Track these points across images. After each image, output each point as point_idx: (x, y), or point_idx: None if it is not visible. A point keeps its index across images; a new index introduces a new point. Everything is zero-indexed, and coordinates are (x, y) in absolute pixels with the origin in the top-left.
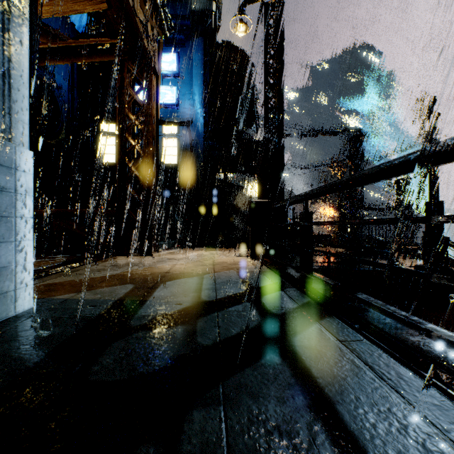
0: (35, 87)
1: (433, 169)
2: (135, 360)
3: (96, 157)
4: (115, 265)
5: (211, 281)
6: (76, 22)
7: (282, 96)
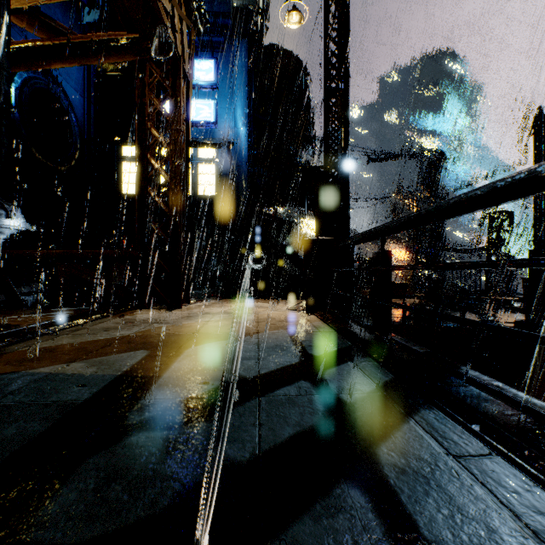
0: (6, 77)
1: (538, 199)
2: (117, 493)
3: (117, 188)
4: (130, 322)
5: (252, 347)
6: (90, 19)
7: (347, 103)
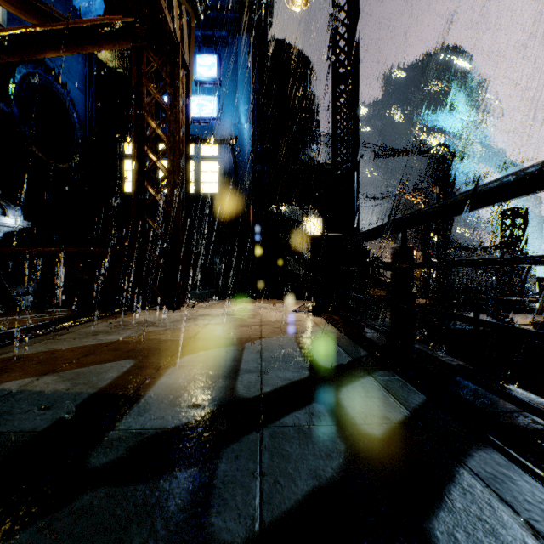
0: None
1: None
2: None
3: (119, 186)
4: (123, 325)
5: (254, 356)
6: (89, 11)
7: (357, 89)
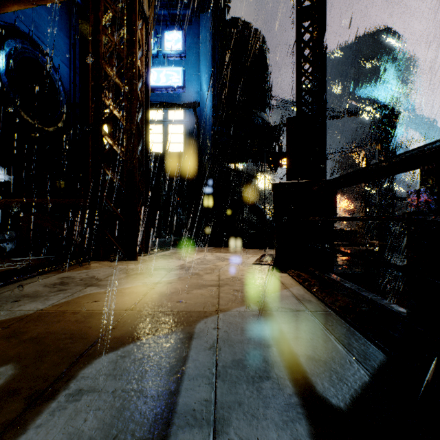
0: None
1: None
2: None
3: None
4: (62, 284)
5: (206, 360)
6: None
7: (324, 23)
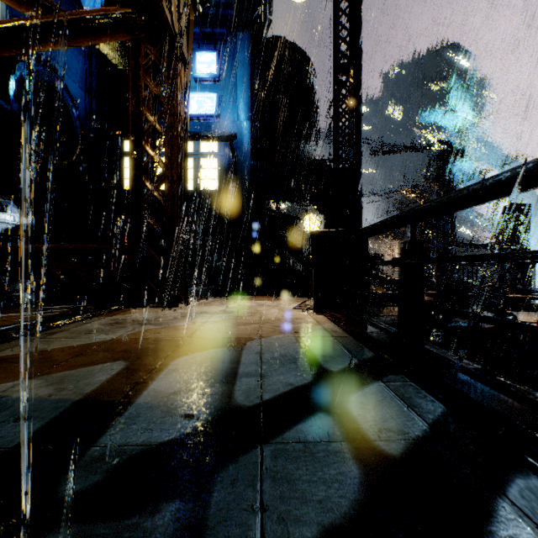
0: None
1: None
2: None
3: (119, 183)
4: (118, 323)
5: (254, 357)
6: (88, 7)
7: (359, 80)
